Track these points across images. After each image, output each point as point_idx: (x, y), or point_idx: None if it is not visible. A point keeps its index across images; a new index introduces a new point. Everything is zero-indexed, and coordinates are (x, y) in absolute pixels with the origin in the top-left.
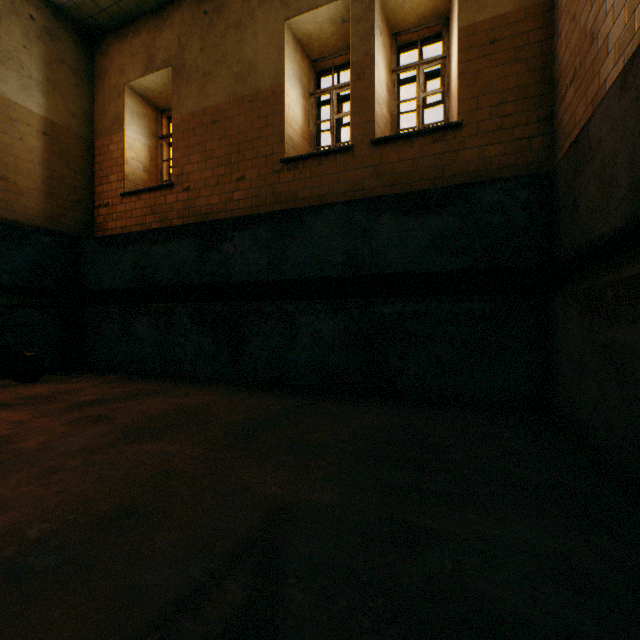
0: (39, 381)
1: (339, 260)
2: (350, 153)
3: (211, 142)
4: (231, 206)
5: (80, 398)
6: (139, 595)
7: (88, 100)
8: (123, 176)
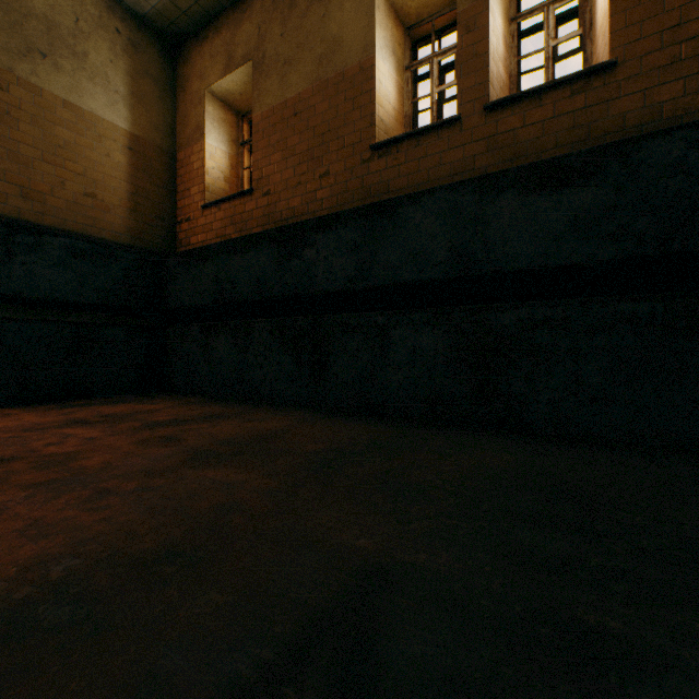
0: (122, 401)
1: (442, 258)
2: (456, 126)
3: (292, 137)
4: (314, 207)
5: (155, 418)
6: (156, 693)
7: (171, 112)
8: (203, 187)
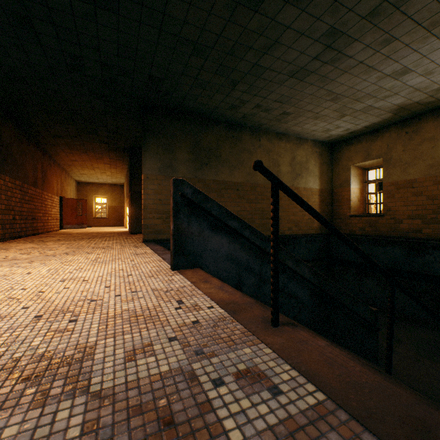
0: None
1: None
2: None
3: (410, 197)
4: (425, 231)
5: None
6: None
7: (330, 173)
8: (349, 207)
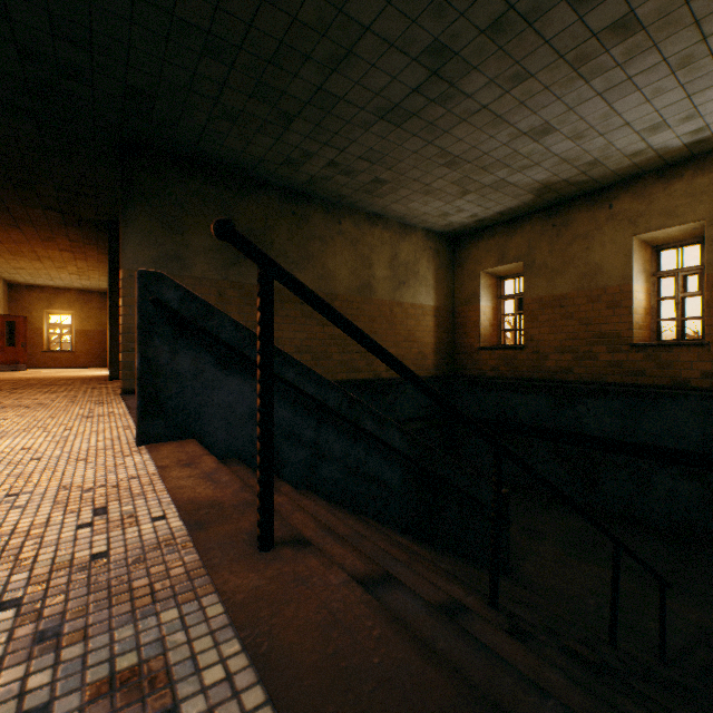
0: None
1: (695, 439)
2: (704, 347)
3: (558, 321)
4: (577, 371)
5: None
6: None
7: (451, 281)
8: (478, 335)
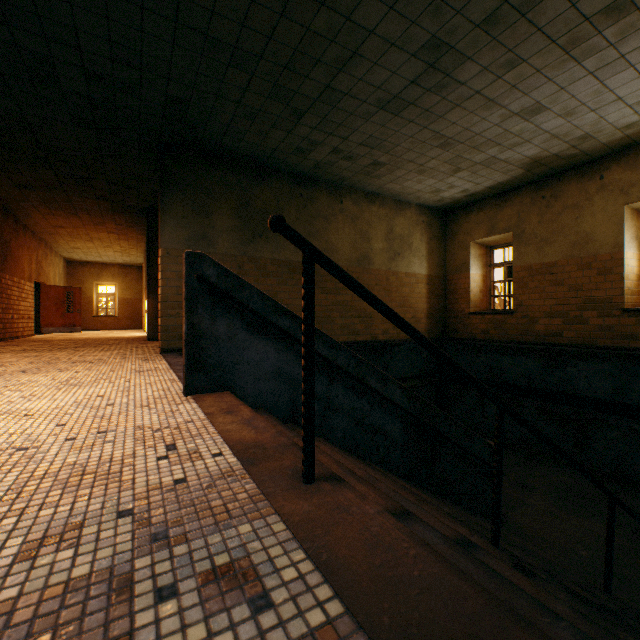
0: None
1: None
2: None
3: (547, 287)
4: (567, 334)
5: None
6: None
7: (443, 252)
8: (469, 300)
